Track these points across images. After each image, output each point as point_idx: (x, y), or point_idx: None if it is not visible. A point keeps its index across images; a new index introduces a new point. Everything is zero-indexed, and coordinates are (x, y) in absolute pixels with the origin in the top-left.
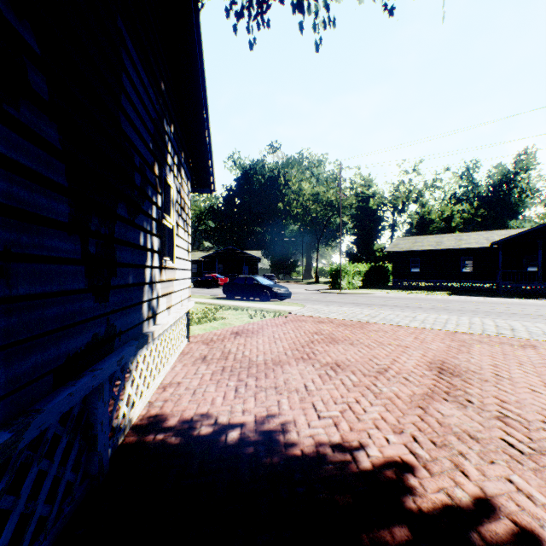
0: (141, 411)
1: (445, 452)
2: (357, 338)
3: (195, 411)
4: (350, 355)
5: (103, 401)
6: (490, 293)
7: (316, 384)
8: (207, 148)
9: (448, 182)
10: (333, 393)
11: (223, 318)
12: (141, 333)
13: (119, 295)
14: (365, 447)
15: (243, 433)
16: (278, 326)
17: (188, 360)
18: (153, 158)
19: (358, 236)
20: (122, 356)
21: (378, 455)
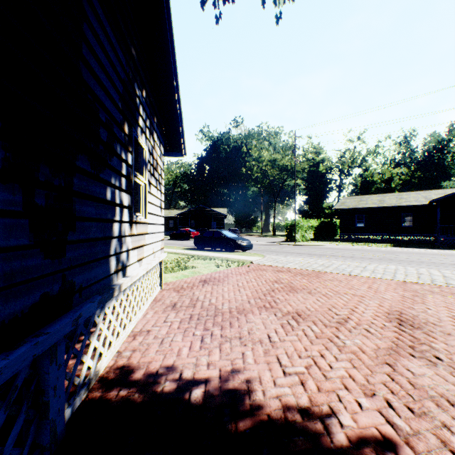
0: (109, 362)
1: (427, 423)
2: (314, 287)
3: (161, 363)
4: (309, 304)
5: (57, 364)
6: (429, 245)
7: (279, 335)
8: (178, 115)
9: (388, 149)
10: (296, 345)
11: (193, 267)
12: (107, 287)
13: (80, 250)
14: (337, 413)
15: (207, 391)
16: (241, 274)
17: (159, 307)
18: (122, 116)
19: (309, 196)
20: (79, 314)
21: (352, 424)
